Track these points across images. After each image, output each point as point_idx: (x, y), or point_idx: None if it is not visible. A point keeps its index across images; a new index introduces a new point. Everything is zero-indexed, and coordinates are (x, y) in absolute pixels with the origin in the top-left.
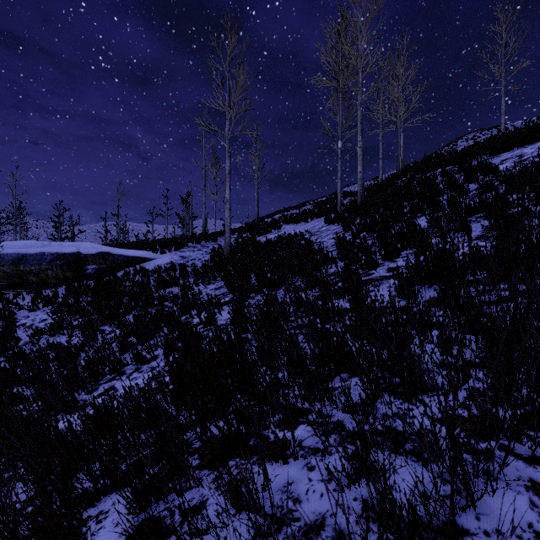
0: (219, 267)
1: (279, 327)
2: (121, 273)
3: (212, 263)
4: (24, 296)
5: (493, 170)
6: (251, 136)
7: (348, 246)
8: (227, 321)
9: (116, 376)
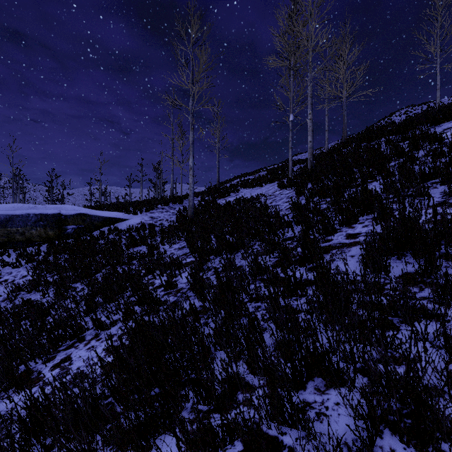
0: (183, 227)
1: (238, 309)
2: (97, 232)
3: (177, 223)
4: (11, 253)
5: (438, 138)
6: (212, 112)
7: (304, 211)
8: (187, 284)
9: (75, 342)
